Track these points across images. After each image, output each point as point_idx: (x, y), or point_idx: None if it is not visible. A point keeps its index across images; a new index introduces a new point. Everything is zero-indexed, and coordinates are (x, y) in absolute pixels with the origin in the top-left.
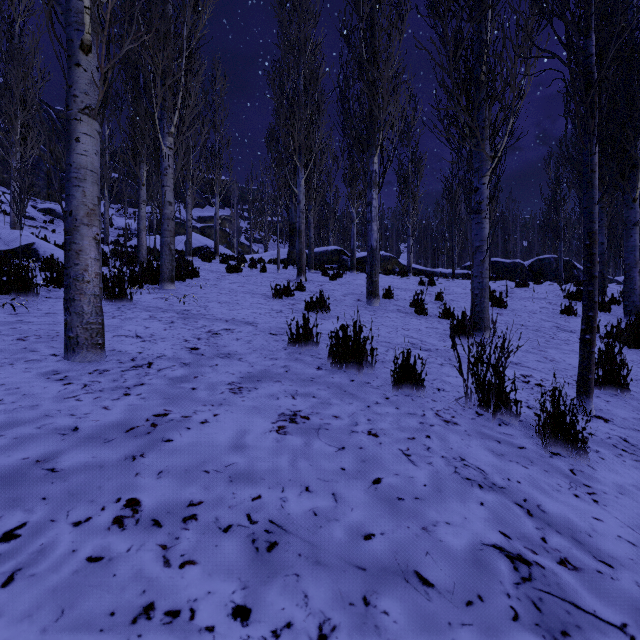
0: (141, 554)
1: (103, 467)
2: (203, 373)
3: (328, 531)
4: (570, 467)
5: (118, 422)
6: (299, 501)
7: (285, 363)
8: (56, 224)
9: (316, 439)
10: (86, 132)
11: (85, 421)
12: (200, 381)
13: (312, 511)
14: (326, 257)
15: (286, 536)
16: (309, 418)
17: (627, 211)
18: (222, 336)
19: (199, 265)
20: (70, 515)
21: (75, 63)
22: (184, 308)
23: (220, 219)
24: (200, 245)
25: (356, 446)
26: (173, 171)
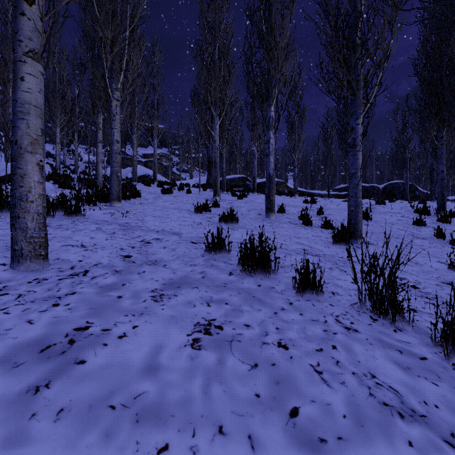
0: None
1: None
2: (131, 280)
3: None
4: None
5: (36, 339)
6: (211, 452)
7: (202, 269)
8: None
9: (229, 354)
10: (30, 72)
11: (2, 339)
12: (127, 289)
13: None
14: (234, 182)
15: None
16: (222, 328)
17: None
18: (152, 245)
19: (142, 188)
20: None
21: (20, 12)
22: (125, 221)
23: (158, 155)
24: (143, 174)
25: (268, 362)
26: (120, 117)
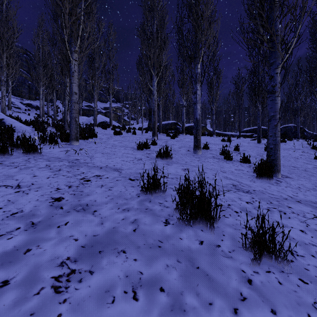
0: None
1: None
2: (41, 241)
3: None
4: None
5: None
6: None
7: (135, 216)
8: (31, 111)
9: None
10: None
11: None
12: (26, 260)
13: None
14: (168, 126)
15: None
16: None
17: None
18: (91, 183)
19: (99, 131)
20: None
21: None
22: (76, 158)
23: (115, 108)
24: (102, 121)
25: None
26: (77, 74)
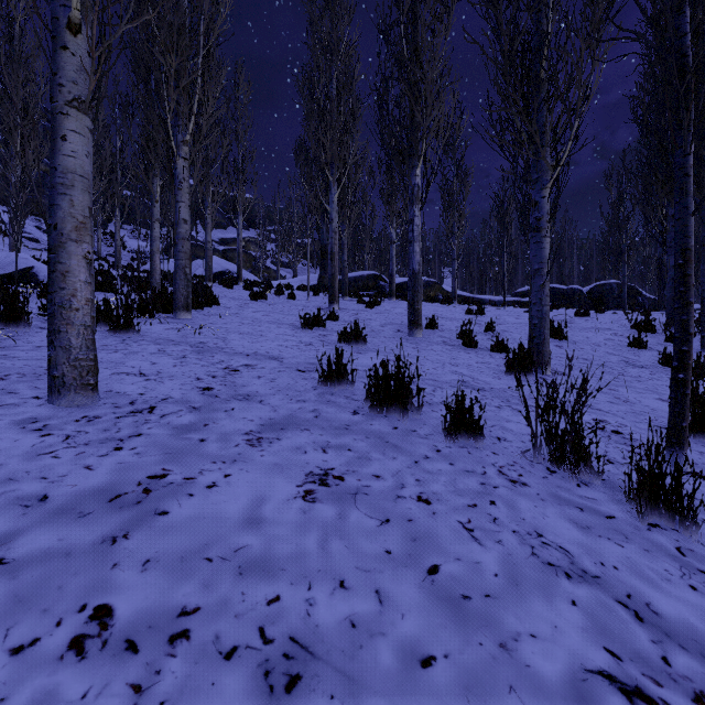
0: (102, 703)
1: (70, 555)
2: (215, 420)
3: (371, 654)
4: (676, 544)
5: (101, 487)
6: (331, 604)
7: (315, 406)
8: None
9: (353, 508)
10: (74, 129)
11: (58, 486)
12: (211, 430)
13: (349, 620)
14: (361, 283)
15: (313, 664)
16: (344, 479)
17: (704, 229)
18: (241, 373)
19: (220, 292)
20: (9, 635)
21: (61, 45)
22: (199, 340)
23: (244, 241)
24: (221, 270)
25: (404, 518)
26: (189, 185)
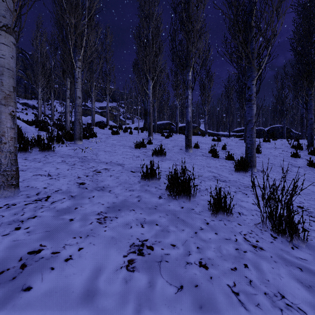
0: None
1: None
2: (82, 204)
3: None
4: None
5: None
6: None
7: (138, 194)
8: (28, 110)
9: (158, 276)
10: (3, 42)
11: None
12: (78, 212)
13: None
14: (163, 126)
15: None
16: (153, 248)
17: None
18: (102, 174)
19: (98, 130)
20: None
21: None
22: (84, 155)
23: (110, 108)
24: (99, 120)
25: (192, 283)
26: (81, 80)
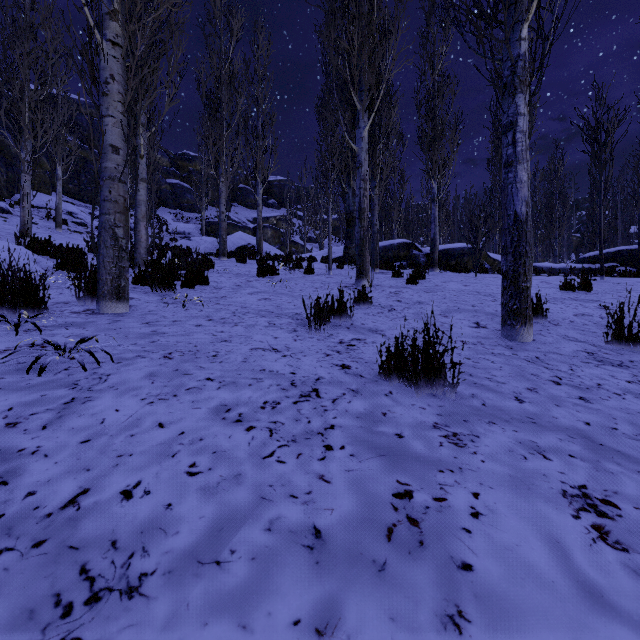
0: None
1: None
2: None
3: None
4: None
5: None
6: None
7: None
8: None
9: None
10: None
11: None
12: None
13: None
14: (391, 253)
15: None
16: None
17: None
18: None
19: (227, 267)
20: None
21: None
22: None
23: (275, 219)
24: (244, 244)
25: None
26: (122, 89)
